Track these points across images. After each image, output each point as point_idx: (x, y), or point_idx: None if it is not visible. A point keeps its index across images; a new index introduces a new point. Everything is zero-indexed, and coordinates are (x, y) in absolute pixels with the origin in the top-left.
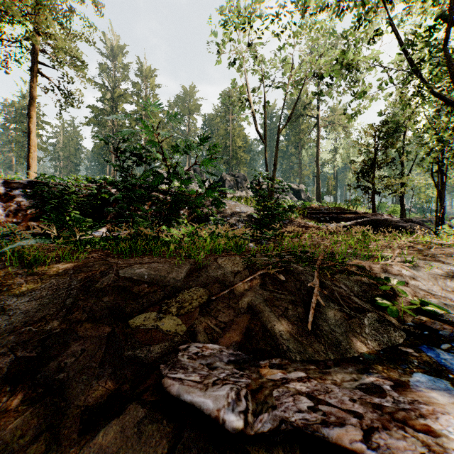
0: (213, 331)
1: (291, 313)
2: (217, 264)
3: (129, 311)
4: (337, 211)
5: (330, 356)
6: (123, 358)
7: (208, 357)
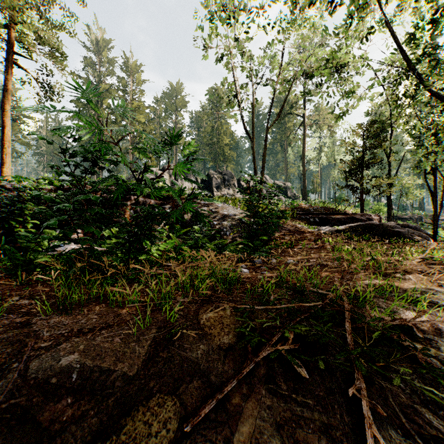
0: None
1: None
2: (198, 326)
3: None
4: (326, 211)
5: None
6: None
7: None
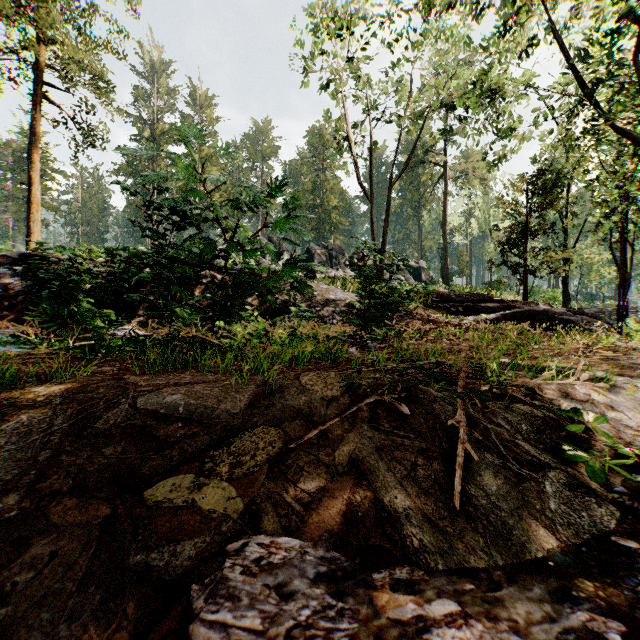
0: (290, 510)
1: (422, 472)
2: (299, 384)
3: (147, 473)
4: (473, 297)
5: (497, 559)
6: (124, 571)
7: (280, 568)
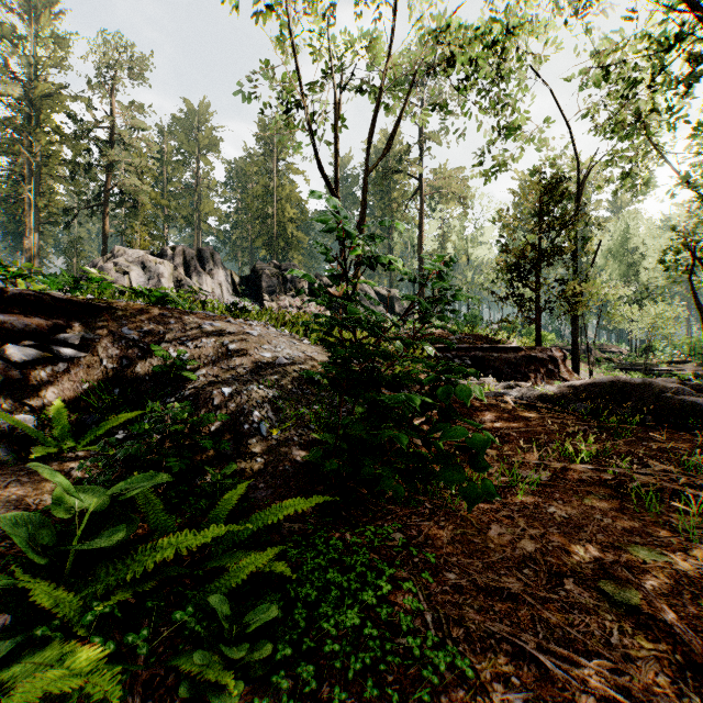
0: None
1: None
2: None
3: None
4: (477, 342)
5: None
6: None
7: None
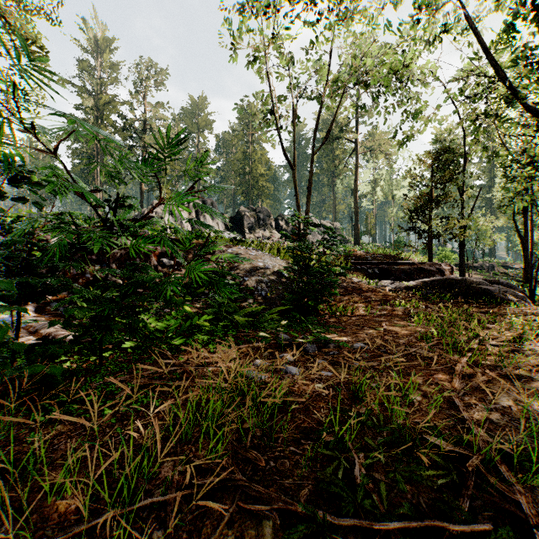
0: None
1: None
2: None
3: None
4: (386, 259)
5: None
6: None
7: None
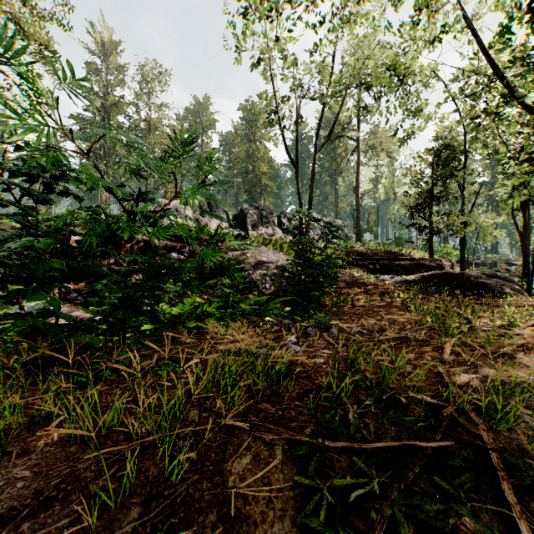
0: None
1: None
2: (223, 495)
3: None
4: (387, 255)
5: None
6: None
7: None
